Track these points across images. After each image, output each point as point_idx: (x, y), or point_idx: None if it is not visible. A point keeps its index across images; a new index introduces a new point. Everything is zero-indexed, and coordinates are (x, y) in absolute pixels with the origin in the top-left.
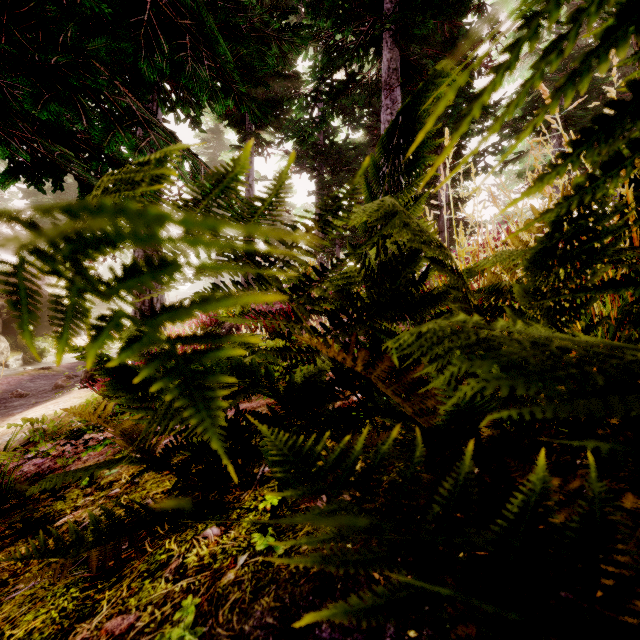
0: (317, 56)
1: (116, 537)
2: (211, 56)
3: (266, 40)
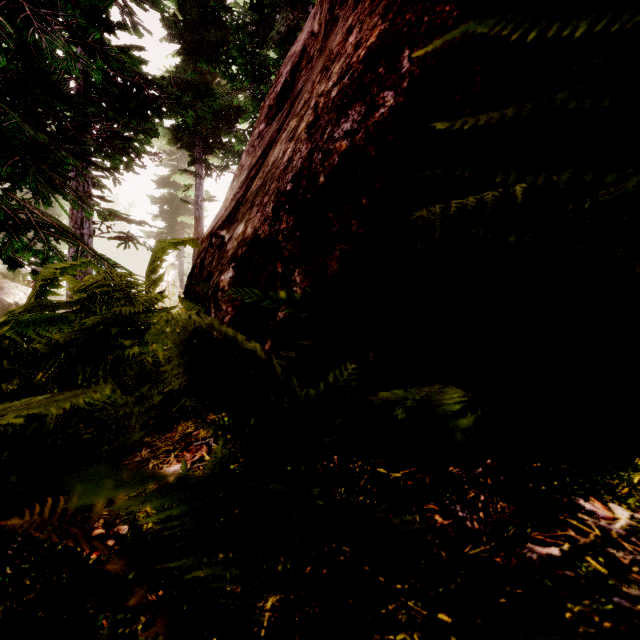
0: (247, 101)
1: None
2: (75, 191)
3: (183, 105)
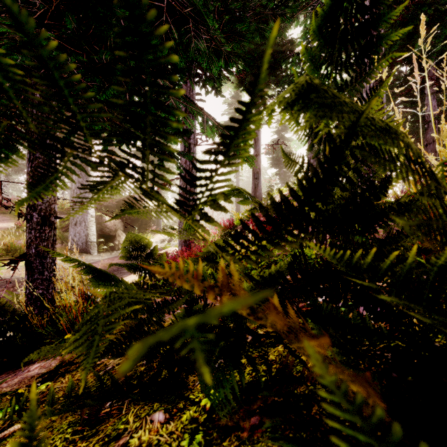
0: (306, 20)
1: (75, 409)
2: (206, 31)
3: (264, 19)
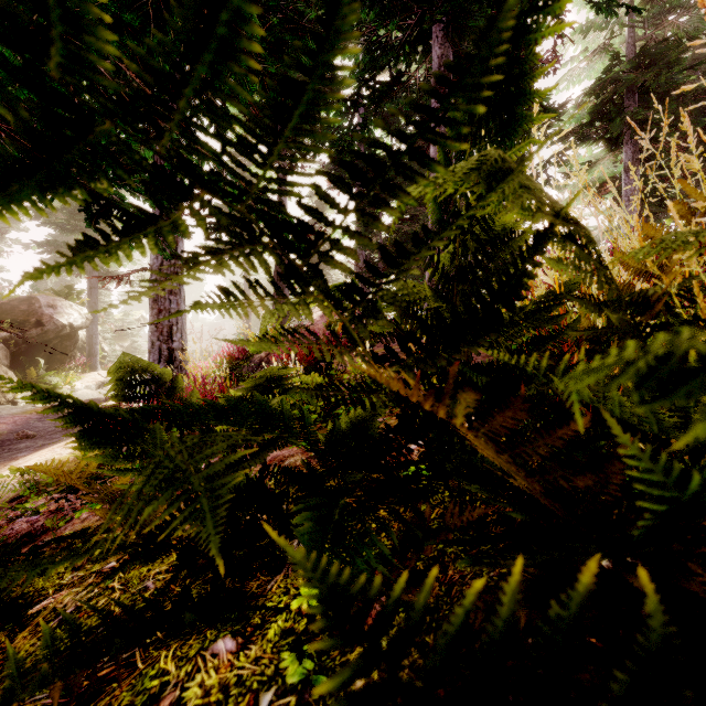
0: (358, 54)
1: (77, 669)
2: (234, 28)
3: (300, 33)
